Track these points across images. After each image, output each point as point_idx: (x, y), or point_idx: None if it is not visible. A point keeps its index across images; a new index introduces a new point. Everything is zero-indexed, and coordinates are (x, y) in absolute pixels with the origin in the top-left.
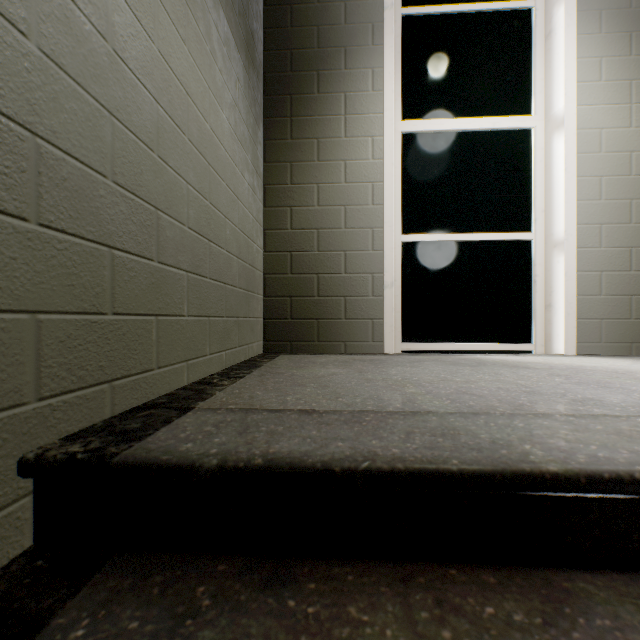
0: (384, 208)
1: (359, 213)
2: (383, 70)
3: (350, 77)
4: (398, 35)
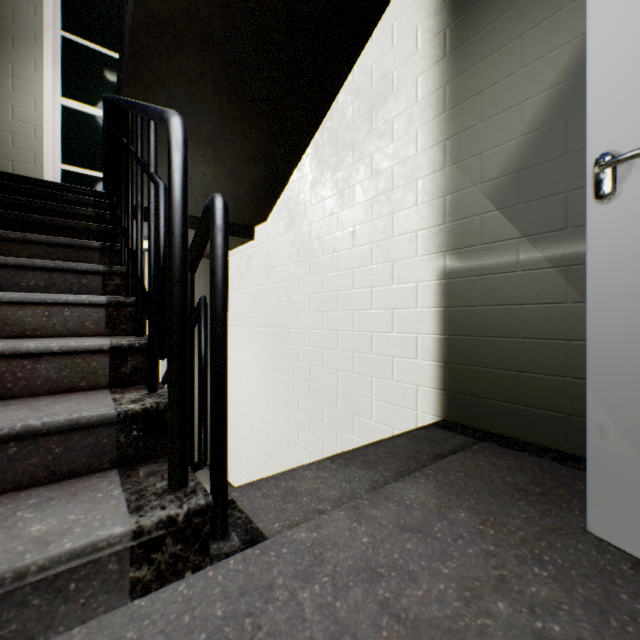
0: (44, 143)
1: (25, 141)
2: (43, 63)
3: (18, 56)
4: (59, 46)
